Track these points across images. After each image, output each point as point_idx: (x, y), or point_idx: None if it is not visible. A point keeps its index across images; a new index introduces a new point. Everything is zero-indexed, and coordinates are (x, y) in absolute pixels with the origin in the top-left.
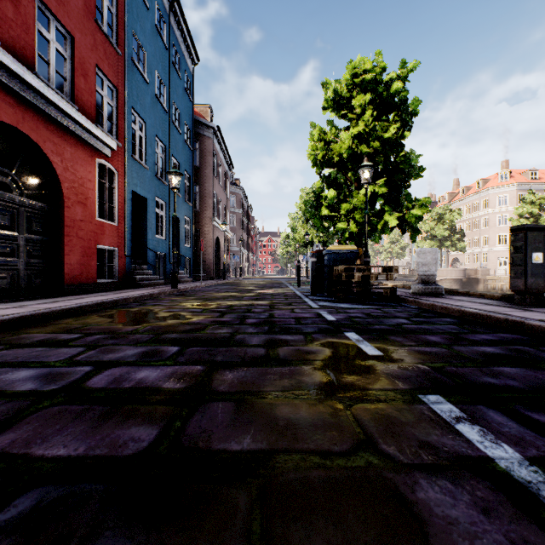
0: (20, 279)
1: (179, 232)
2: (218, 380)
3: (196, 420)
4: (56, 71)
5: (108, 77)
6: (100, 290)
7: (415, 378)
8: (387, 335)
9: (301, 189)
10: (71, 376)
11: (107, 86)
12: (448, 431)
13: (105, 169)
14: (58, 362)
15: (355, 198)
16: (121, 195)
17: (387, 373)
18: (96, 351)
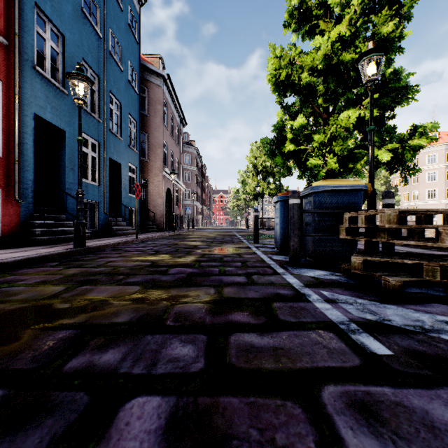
0: None
1: (120, 179)
2: None
3: None
4: None
5: None
6: None
7: None
8: None
9: (252, 143)
10: None
11: None
12: None
13: None
14: None
15: (332, 126)
16: (9, 115)
17: None
18: None
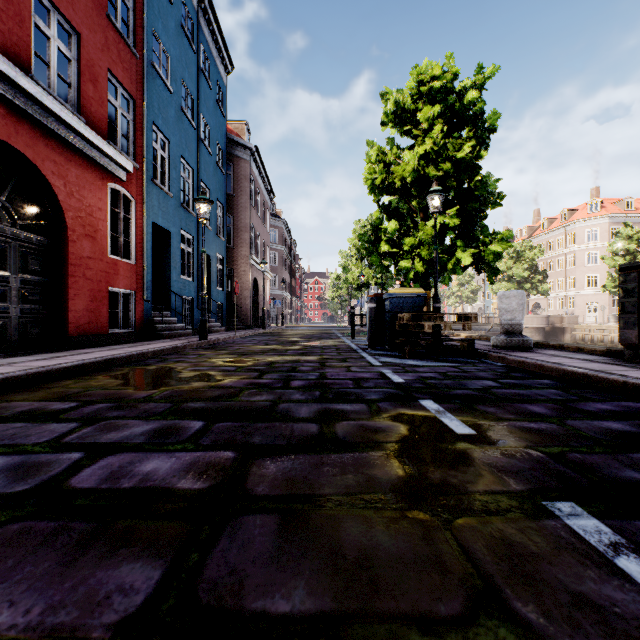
0: (13, 330)
1: (209, 272)
2: (255, 475)
3: (221, 549)
4: (58, 74)
5: (123, 84)
6: (113, 343)
7: (530, 472)
8: (475, 404)
9: (355, 221)
10: (51, 469)
11: (122, 95)
12: (608, 571)
13: (119, 196)
14: (38, 445)
15: (421, 231)
16: (139, 227)
17: (489, 463)
18: (93, 428)
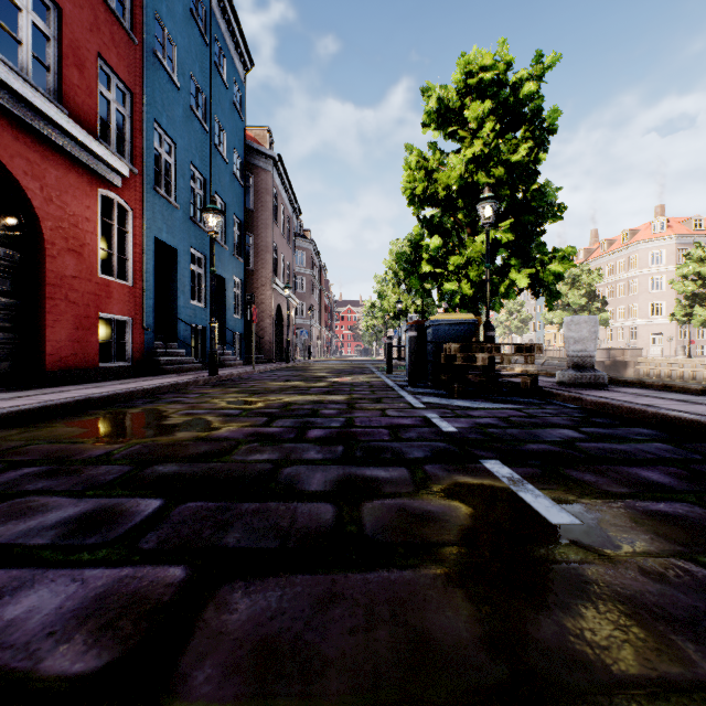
0: None
1: (225, 297)
2: (205, 630)
3: None
4: (33, 55)
5: (117, 72)
6: (104, 378)
7: None
8: (563, 468)
9: (392, 241)
10: None
11: (117, 86)
12: None
13: (112, 205)
14: None
15: (469, 248)
16: (137, 243)
17: (630, 597)
18: None
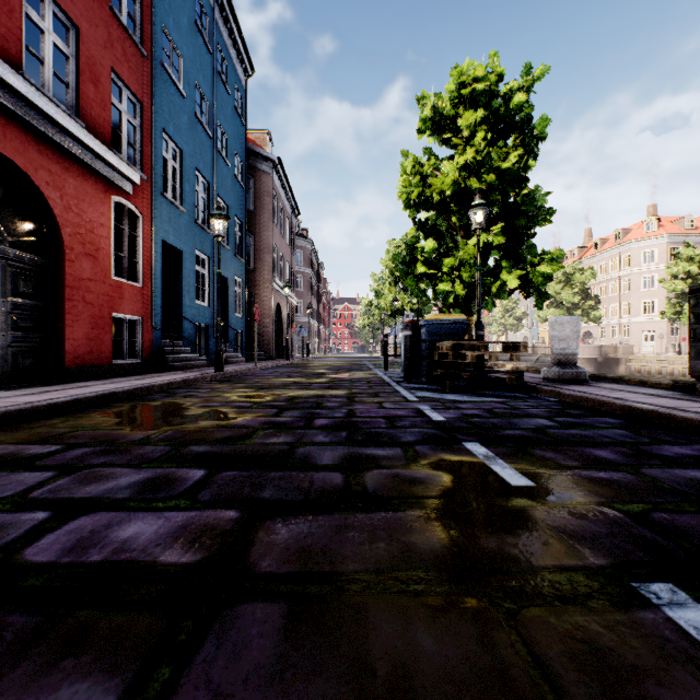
0: (1, 360)
1: (227, 296)
2: (261, 543)
3: (204, 659)
4: (54, 73)
5: (128, 85)
6: (117, 375)
7: (610, 539)
8: (530, 448)
9: (388, 241)
10: (5, 535)
11: (128, 98)
12: None
13: (124, 211)
14: None
15: (462, 251)
16: (147, 246)
17: (556, 527)
18: (71, 478)
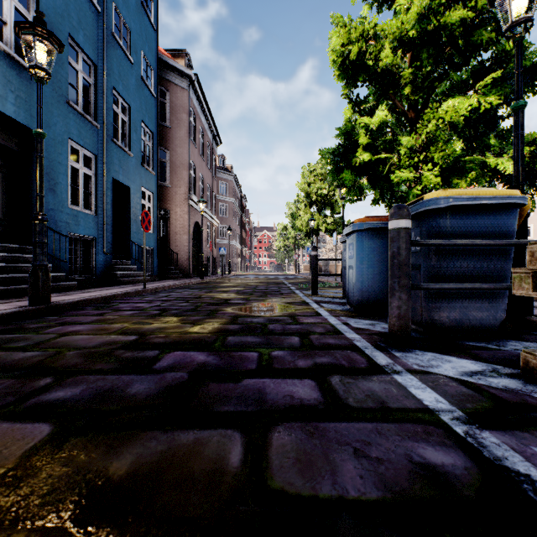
0: None
1: (129, 208)
2: None
3: None
4: None
5: None
6: None
7: None
8: None
9: (303, 166)
10: None
11: None
12: None
13: None
14: None
15: (429, 122)
16: None
17: None
18: None
